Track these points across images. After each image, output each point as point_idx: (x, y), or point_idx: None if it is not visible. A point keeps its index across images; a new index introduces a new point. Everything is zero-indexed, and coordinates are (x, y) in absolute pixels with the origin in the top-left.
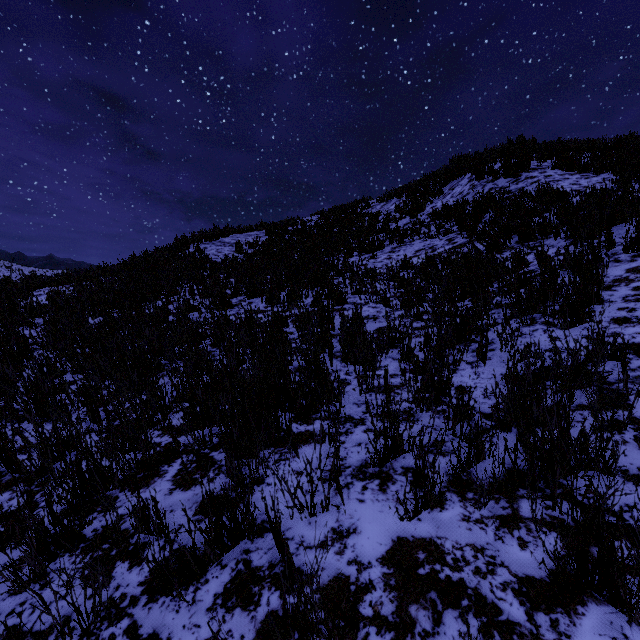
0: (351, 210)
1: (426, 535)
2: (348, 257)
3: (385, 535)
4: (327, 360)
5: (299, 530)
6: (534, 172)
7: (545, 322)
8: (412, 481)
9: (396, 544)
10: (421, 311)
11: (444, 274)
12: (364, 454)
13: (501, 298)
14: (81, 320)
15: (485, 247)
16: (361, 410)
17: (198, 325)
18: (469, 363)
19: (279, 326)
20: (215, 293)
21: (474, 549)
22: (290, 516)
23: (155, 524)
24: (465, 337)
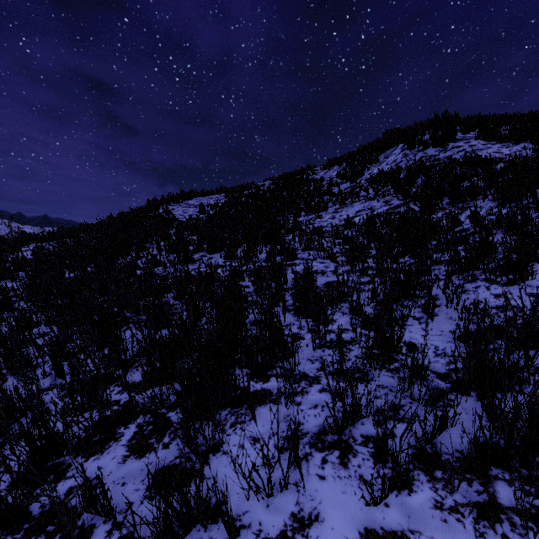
0: (298, 176)
1: (397, 527)
2: (297, 217)
3: (351, 525)
4: (280, 314)
5: (256, 515)
6: (459, 142)
7: (486, 279)
8: (374, 453)
9: (364, 538)
10: (365, 266)
11: (384, 232)
12: (321, 418)
13: (440, 255)
14: (59, 274)
15: (419, 208)
16: (315, 367)
17: (162, 280)
18: (416, 319)
19: (236, 281)
20: (179, 249)
21: None
22: (246, 497)
23: (103, 505)
24: (410, 292)
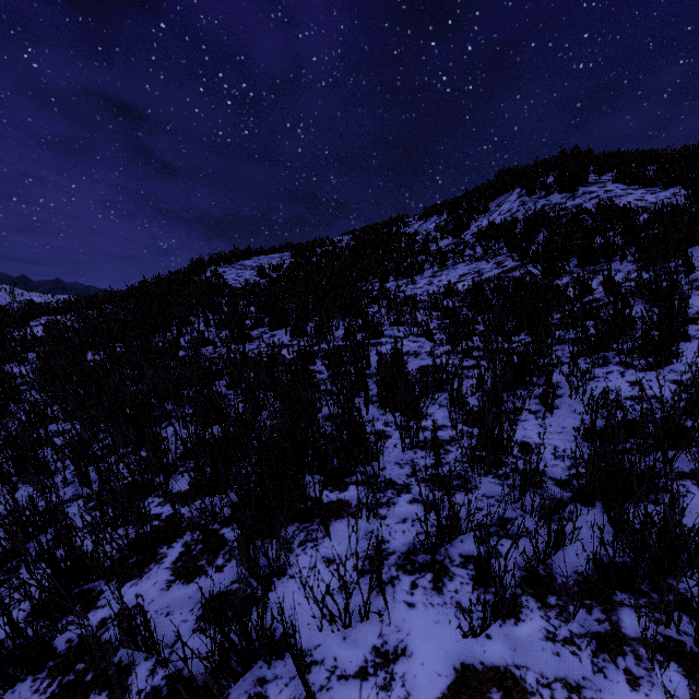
0: (386, 229)
1: (499, 662)
2: (383, 282)
3: (444, 660)
4: (362, 406)
5: (331, 649)
6: (592, 187)
7: (621, 362)
8: (475, 576)
9: (460, 675)
10: (470, 346)
11: (494, 303)
12: (411, 535)
13: (565, 332)
14: (79, 356)
15: (540, 271)
16: (405, 472)
17: (212, 364)
18: (532, 412)
19: (306, 365)
20: (233, 324)
21: (567, 687)
22: (319, 628)
23: (144, 638)
24: (525, 379)
